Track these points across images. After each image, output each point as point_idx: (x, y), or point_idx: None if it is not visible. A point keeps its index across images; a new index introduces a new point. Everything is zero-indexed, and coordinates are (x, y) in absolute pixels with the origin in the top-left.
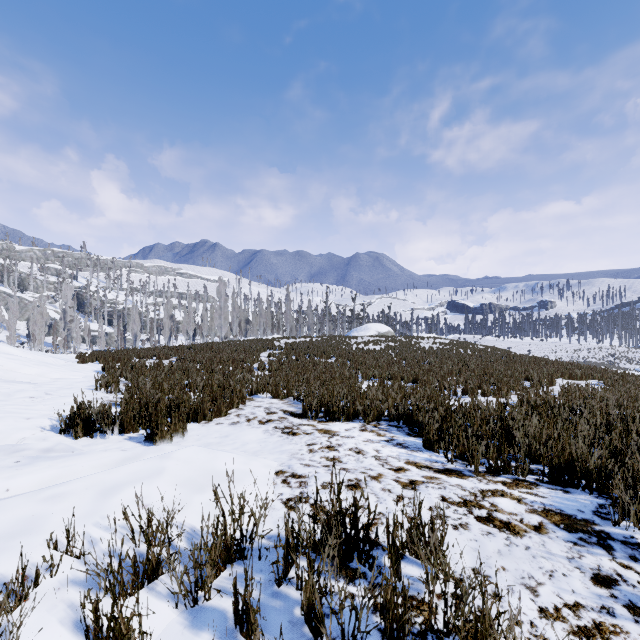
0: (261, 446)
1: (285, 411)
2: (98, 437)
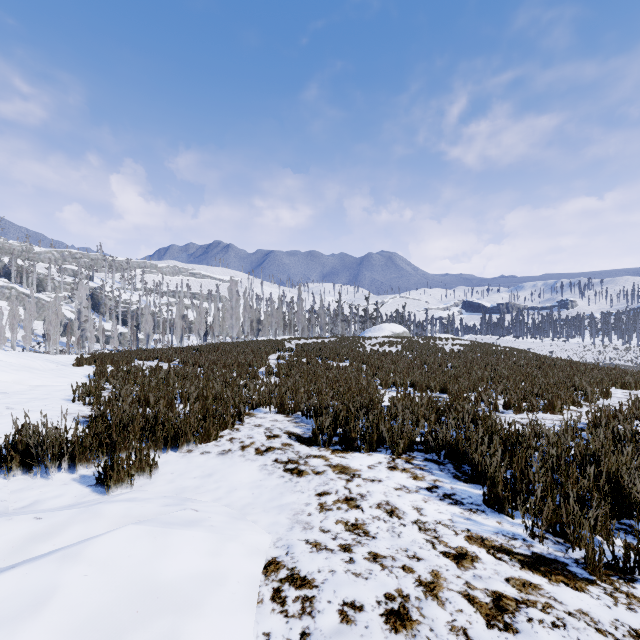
0: (253, 495)
1: (290, 434)
2: (38, 476)
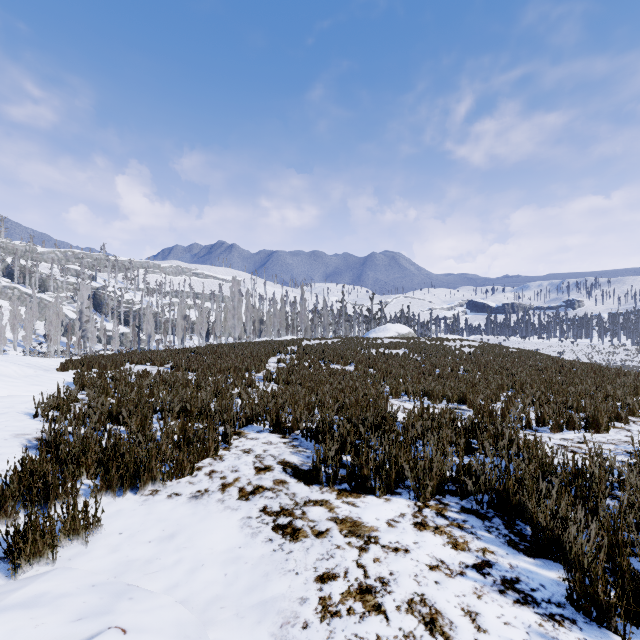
0: (225, 578)
1: (286, 464)
2: None
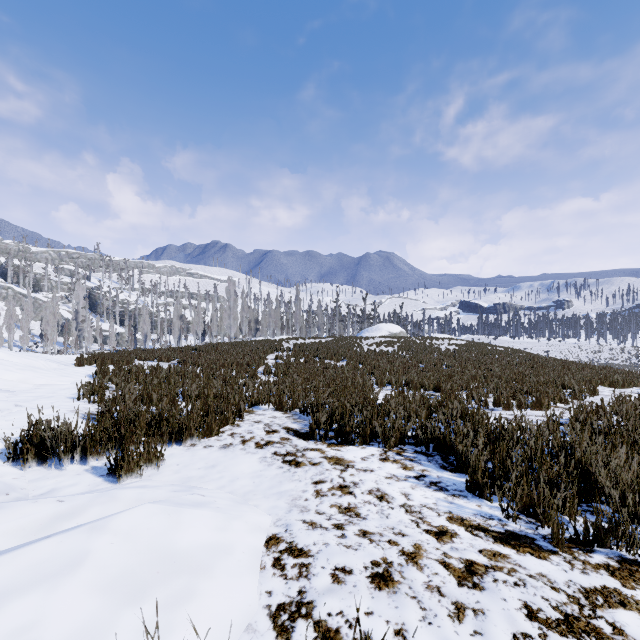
0: (254, 483)
1: (288, 429)
2: (53, 467)
